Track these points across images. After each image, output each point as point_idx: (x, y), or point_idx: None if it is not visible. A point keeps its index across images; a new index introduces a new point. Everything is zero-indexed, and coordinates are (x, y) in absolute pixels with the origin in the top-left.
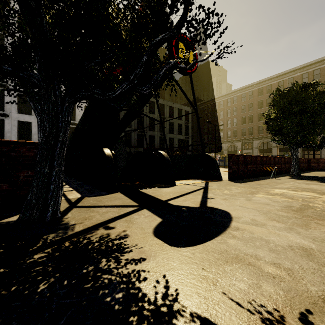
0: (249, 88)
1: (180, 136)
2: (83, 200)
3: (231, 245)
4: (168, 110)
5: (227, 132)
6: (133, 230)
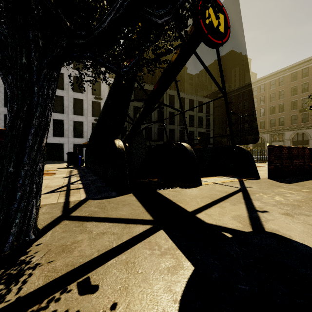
0: (280, 73)
1: (201, 129)
2: (83, 205)
3: None
4: (188, 104)
5: (252, 123)
6: (133, 305)
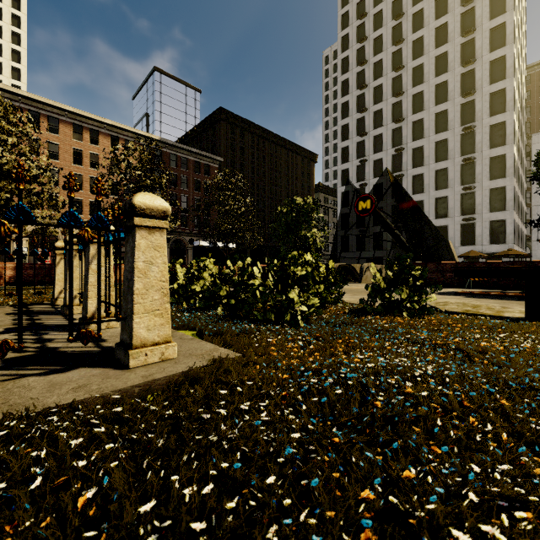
0: None
1: None
2: None
3: None
4: None
5: None
6: None
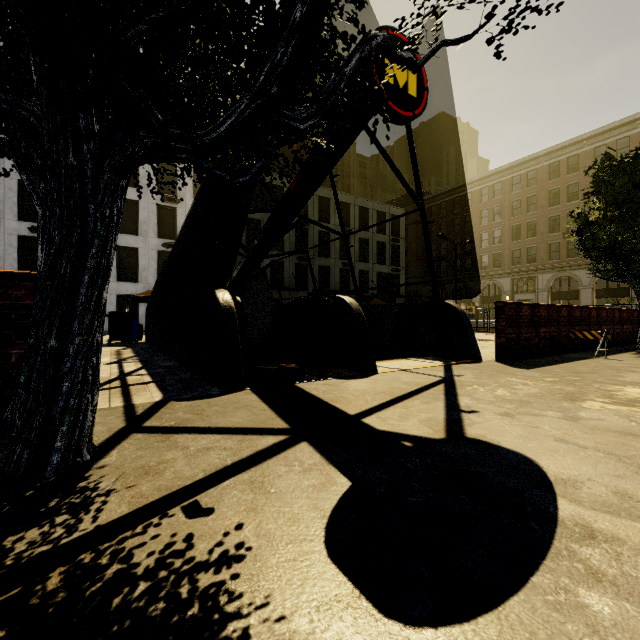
0: (529, 163)
1: (382, 267)
2: (162, 409)
3: (604, 623)
4: (358, 216)
5: (480, 257)
6: (266, 523)
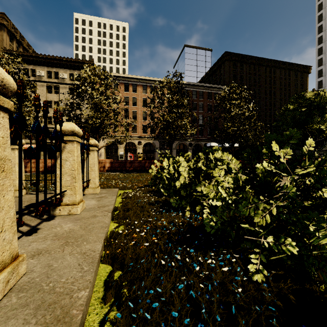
0: None
1: None
2: None
3: None
4: None
5: None
6: None
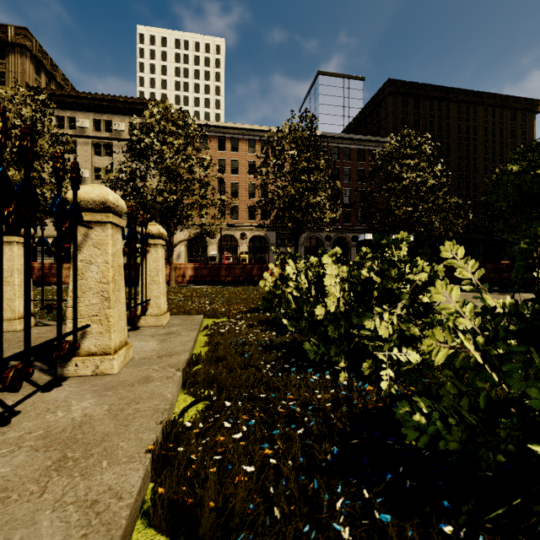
0: None
1: None
2: None
3: None
4: None
5: None
6: None
